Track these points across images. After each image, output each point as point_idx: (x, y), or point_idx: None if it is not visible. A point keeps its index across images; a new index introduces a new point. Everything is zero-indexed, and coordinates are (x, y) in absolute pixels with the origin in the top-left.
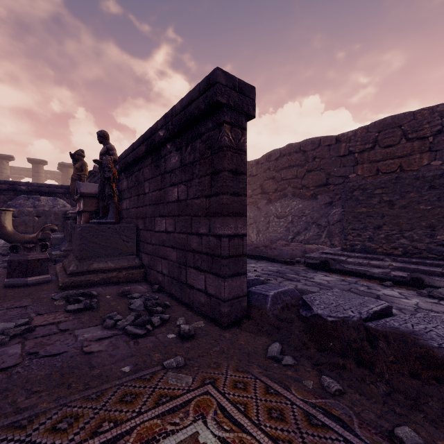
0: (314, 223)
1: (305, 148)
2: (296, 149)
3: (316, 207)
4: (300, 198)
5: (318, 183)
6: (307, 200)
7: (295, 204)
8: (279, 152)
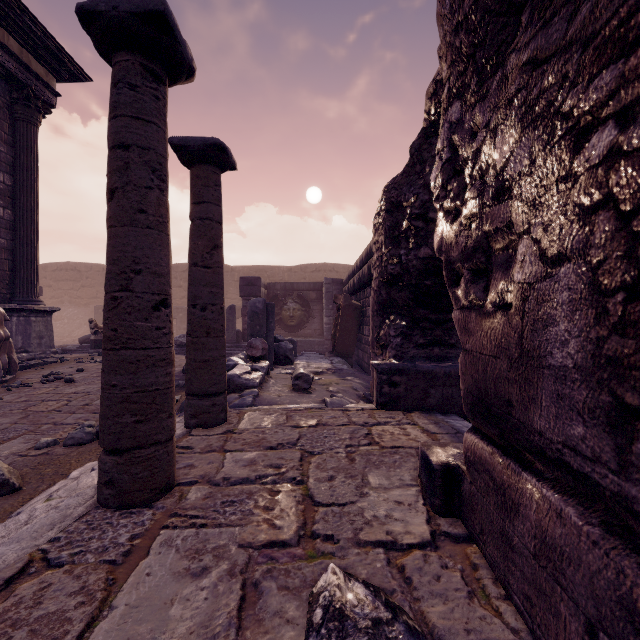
0: (86, 324)
1: (80, 269)
2: (73, 268)
3: (88, 313)
4: (76, 306)
5: (91, 296)
6: (82, 307)
7: (72, 310)
8: (56, 266)
